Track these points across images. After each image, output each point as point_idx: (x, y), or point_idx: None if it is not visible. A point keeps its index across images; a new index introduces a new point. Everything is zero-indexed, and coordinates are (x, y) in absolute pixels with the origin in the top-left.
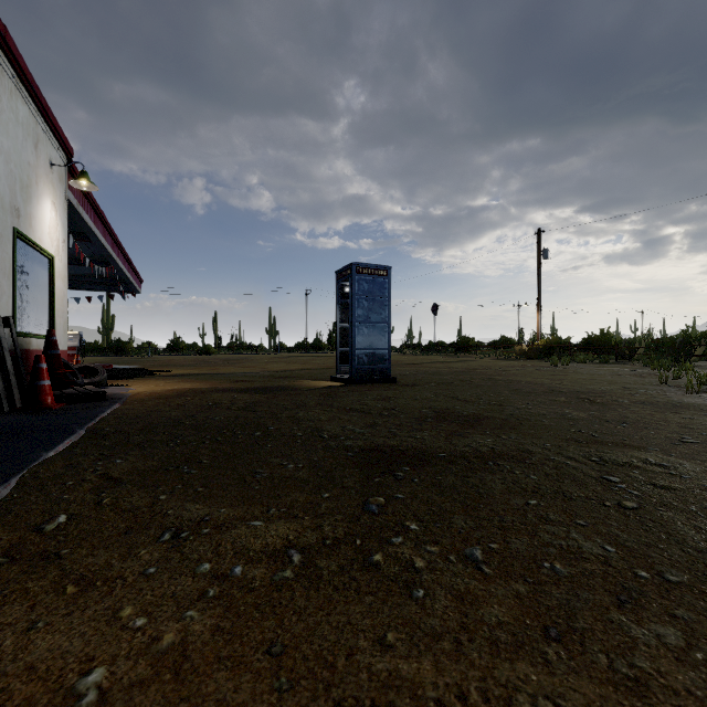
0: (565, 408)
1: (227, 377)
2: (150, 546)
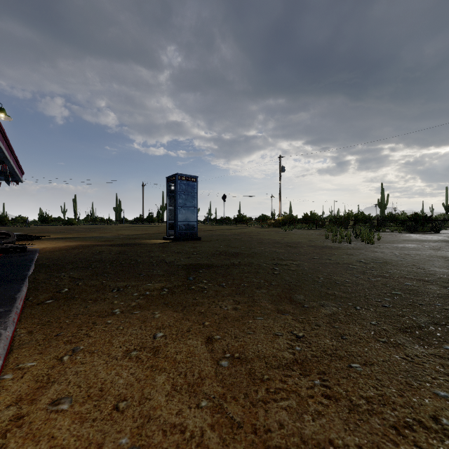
0: (278, 249)
1: (95, 238)
2: (110, 292)
